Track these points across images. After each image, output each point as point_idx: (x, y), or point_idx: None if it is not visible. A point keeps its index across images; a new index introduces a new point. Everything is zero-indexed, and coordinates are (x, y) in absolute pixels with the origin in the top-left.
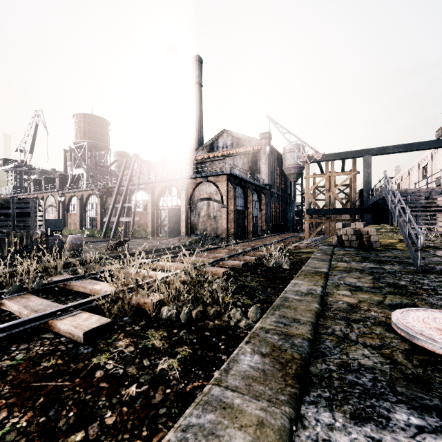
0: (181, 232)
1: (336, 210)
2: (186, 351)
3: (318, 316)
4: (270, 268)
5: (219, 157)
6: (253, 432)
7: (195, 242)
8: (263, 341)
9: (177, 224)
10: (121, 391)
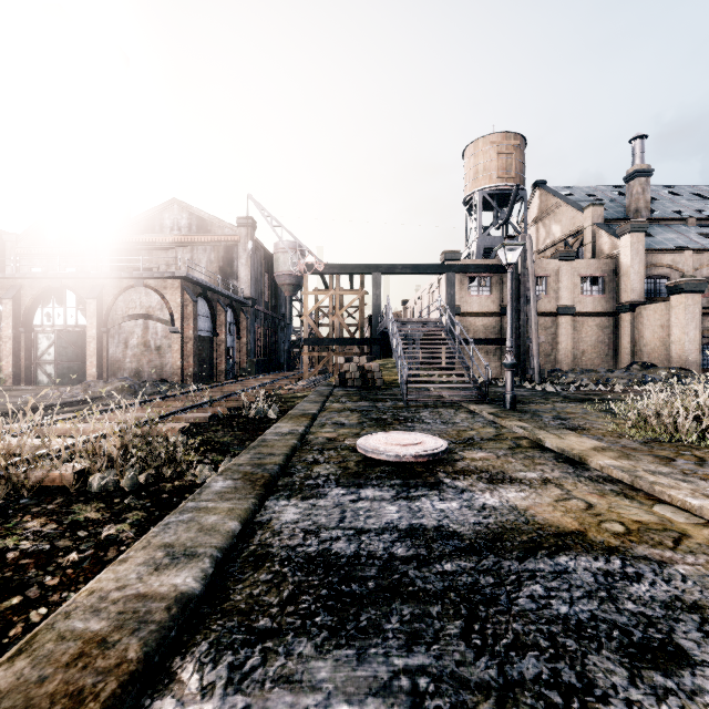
0: (88, 375)
1: (342, 341)
2: (139, 515)
3: (294, 450)
4: (251, 419)
5: (164, 245)
6: (225, 514)
7: (121, 390)
8: (236, 472)
9: (78, 360)
10: (58, 561)
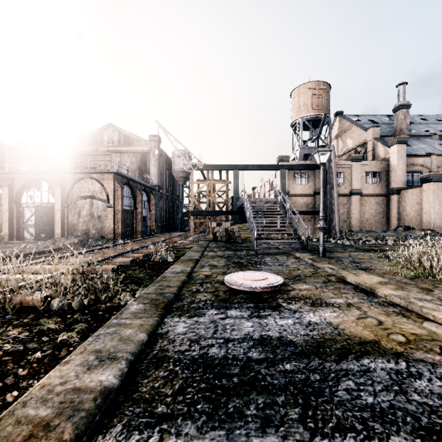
0: (55, 234)
1: (214, 212)
2: (83, 326)
3: (184, 283)
4: (157, 262)
5: (103, 152)
6: (137, 328)
7: (76, 243)
8: (146, 298)
9: (49, 224)
10: (27, 358)
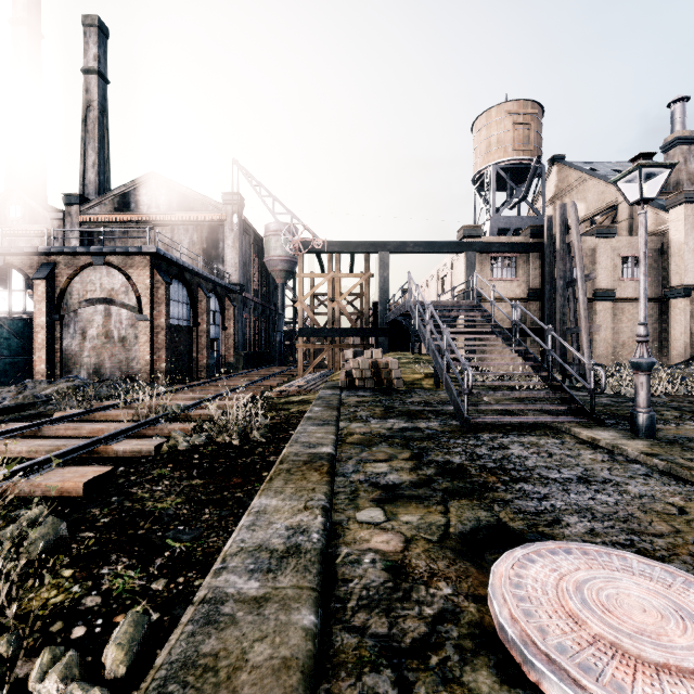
0: (36, 372)
1: (343, 331)
2: None
3: (310, 693)
4: (224, 446)
5: (141, 224)
6: None
7: (65, 394)
8: None
9: (25, 353)
10: None
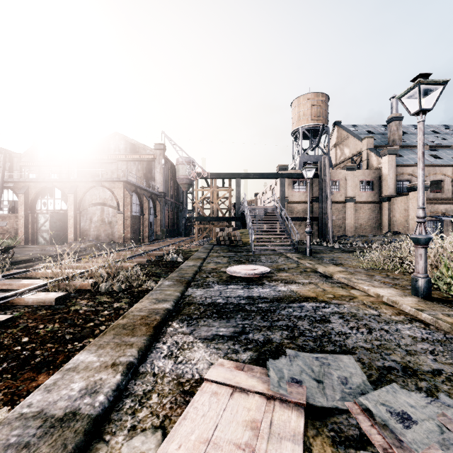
0: (69, 238)
1: (218, 218)
2: (127, 300)
3: (196, 272)
4: (168, 262)
5: (110, 160)
6: (173, 291)
7: (91, 247)
8: (172, 279)
9: (63, 229)
10: (101, 313)
